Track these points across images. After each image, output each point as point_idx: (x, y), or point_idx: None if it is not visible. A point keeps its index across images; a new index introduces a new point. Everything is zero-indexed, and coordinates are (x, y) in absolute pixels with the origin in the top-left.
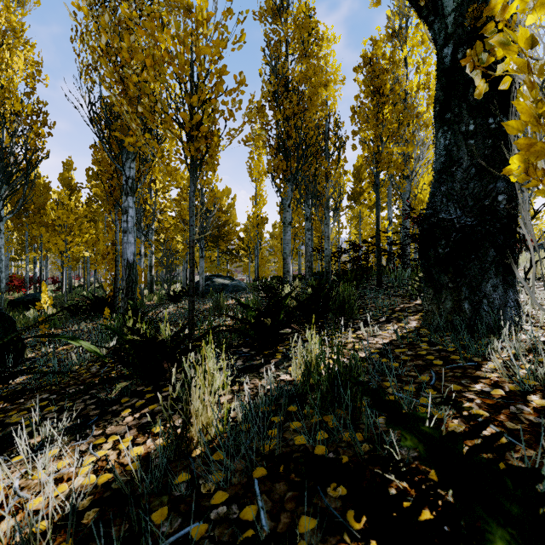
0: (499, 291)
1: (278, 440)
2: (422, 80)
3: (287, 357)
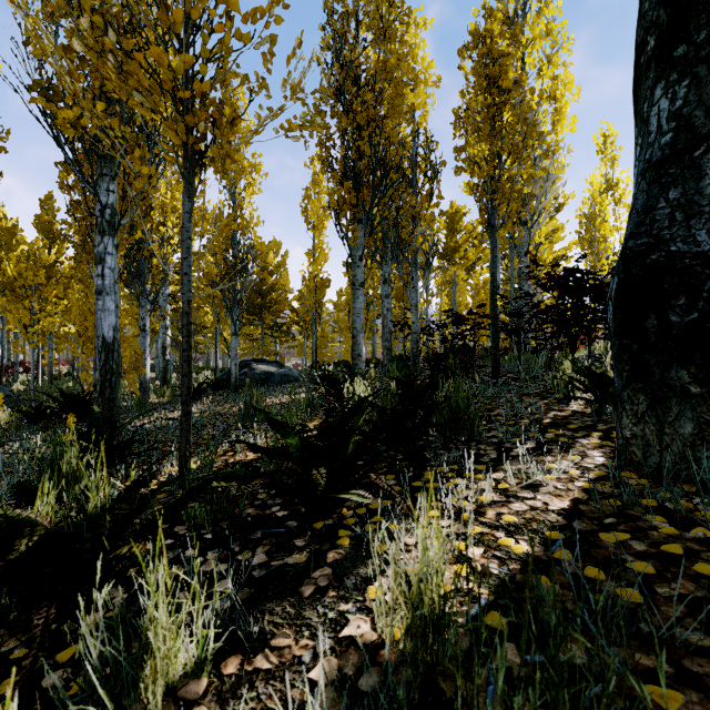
0: None
1: None
2: (547, 87)
3: (362, 543)
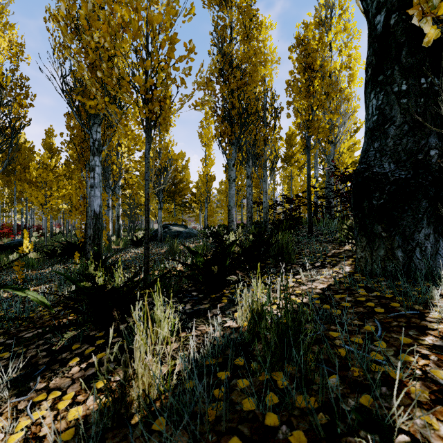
0: (430, 240)
1: (225, 409)
2: (344, 61)
3: (232, 301)
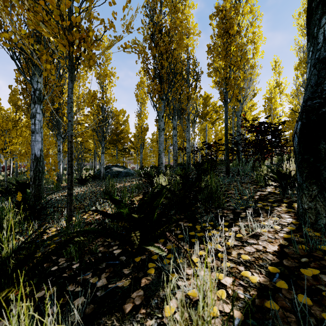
0: None
1: None
2: (250, 37)
3: (161, 273)
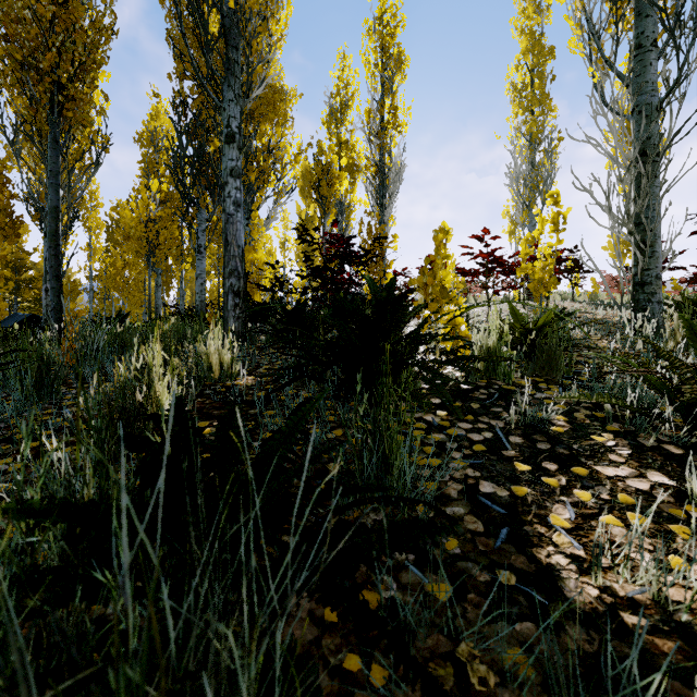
0: None
1: None
2: None
3: None
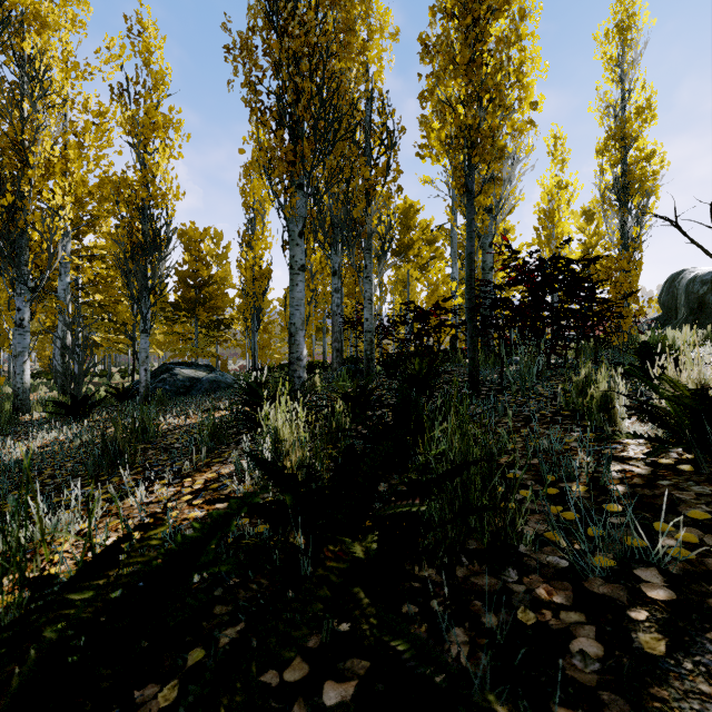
0: None
1: None
2: (514, 59)
3: None
